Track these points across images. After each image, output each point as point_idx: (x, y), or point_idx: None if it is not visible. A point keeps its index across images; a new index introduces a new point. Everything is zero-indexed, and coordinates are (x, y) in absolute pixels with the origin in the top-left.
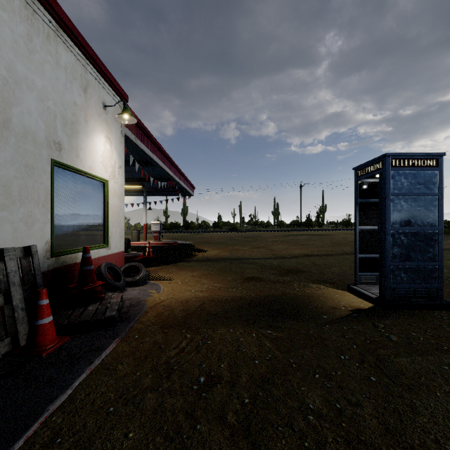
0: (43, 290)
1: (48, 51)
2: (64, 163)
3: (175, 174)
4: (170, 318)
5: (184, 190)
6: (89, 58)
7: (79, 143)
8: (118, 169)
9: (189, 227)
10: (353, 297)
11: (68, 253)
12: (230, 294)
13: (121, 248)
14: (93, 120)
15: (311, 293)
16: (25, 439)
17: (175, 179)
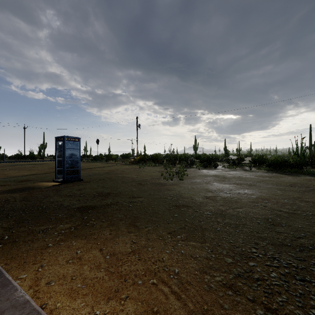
0: None
1: None
2: None
3: None
4: None
5: None
6: None
7: None
8: None
9: None
10: (54, 183)
11: None
12: None
13: None
14: None
15: (37, 185)
16: None
17: None
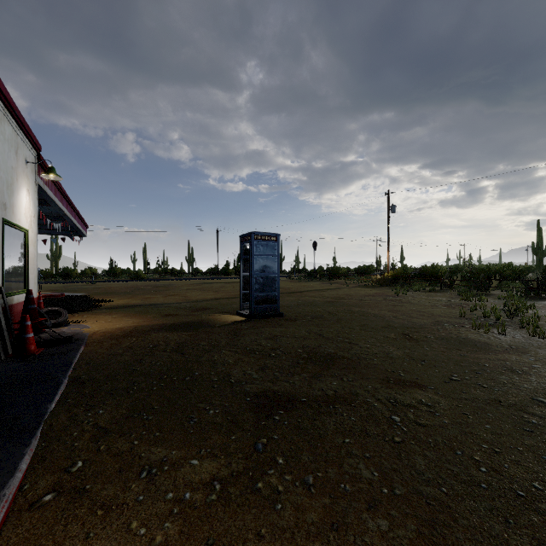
0: (28, 315)
1: (1, 132)
2: (8, 220)
3: (71, 214)
4: (114, 336)
5: (77, 230)
6: (20, 124)
7: (14, 200)
8: (33, 218)
9: (69, 276)
10: (238, 317)
11: (10, 295)
12: (154, 323)
13: (35, 294)
14: (20, 177)
15: (213, 318)
16: (74, 366)
17: (71, 220)
